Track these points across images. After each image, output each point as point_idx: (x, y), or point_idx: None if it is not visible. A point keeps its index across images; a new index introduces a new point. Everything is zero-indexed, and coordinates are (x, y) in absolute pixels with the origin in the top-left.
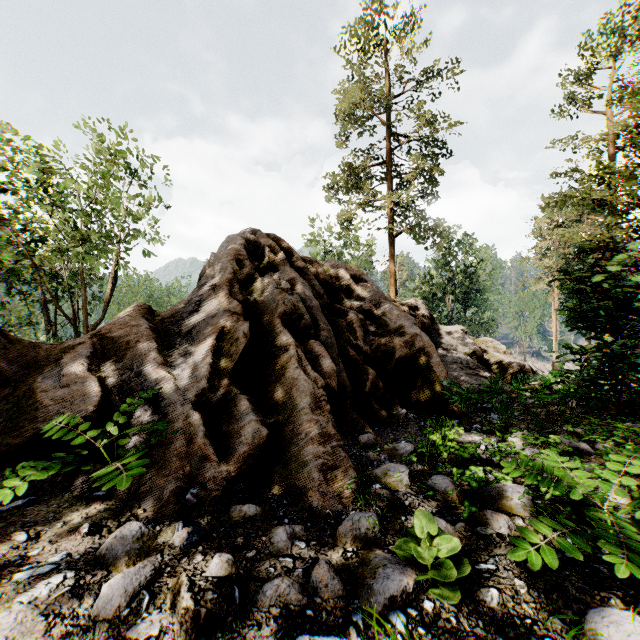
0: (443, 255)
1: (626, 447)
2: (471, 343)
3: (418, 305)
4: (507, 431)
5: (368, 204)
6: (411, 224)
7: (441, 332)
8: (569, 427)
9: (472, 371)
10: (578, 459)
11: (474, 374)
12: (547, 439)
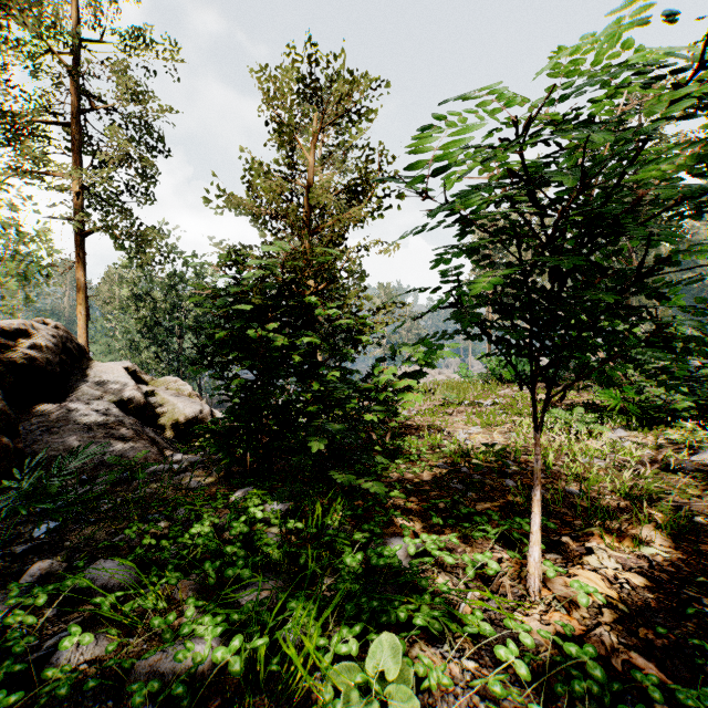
0: (168, 274)
1: (169, 567)
2: (131, 387)
3: (32, 329)
4: (22, 570)
5: (29, 173)
6: (106, 221)
7: (89, 372)
8: (131, 533)
9: (108, 431)
10: (6, 671)
11: (106, 436)
12: (3, 612)
